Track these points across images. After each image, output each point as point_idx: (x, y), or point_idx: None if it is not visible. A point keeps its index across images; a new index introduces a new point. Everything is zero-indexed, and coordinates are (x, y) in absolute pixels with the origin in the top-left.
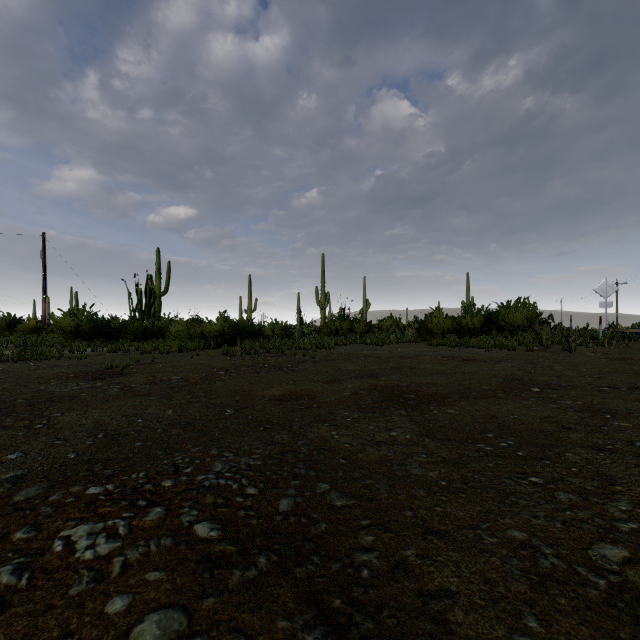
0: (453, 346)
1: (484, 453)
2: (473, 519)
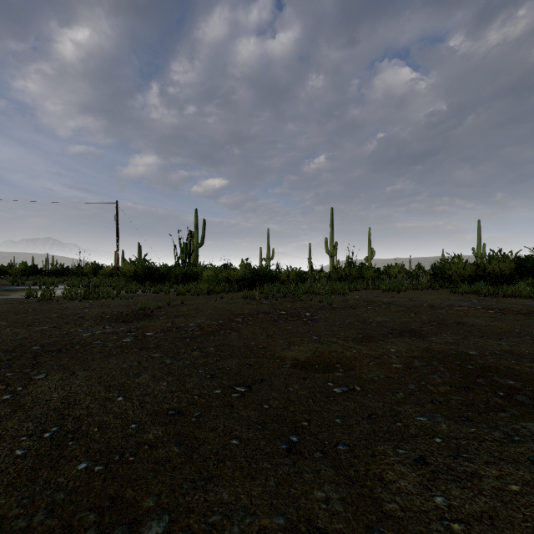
0: (486, 295)
1: None
2: None
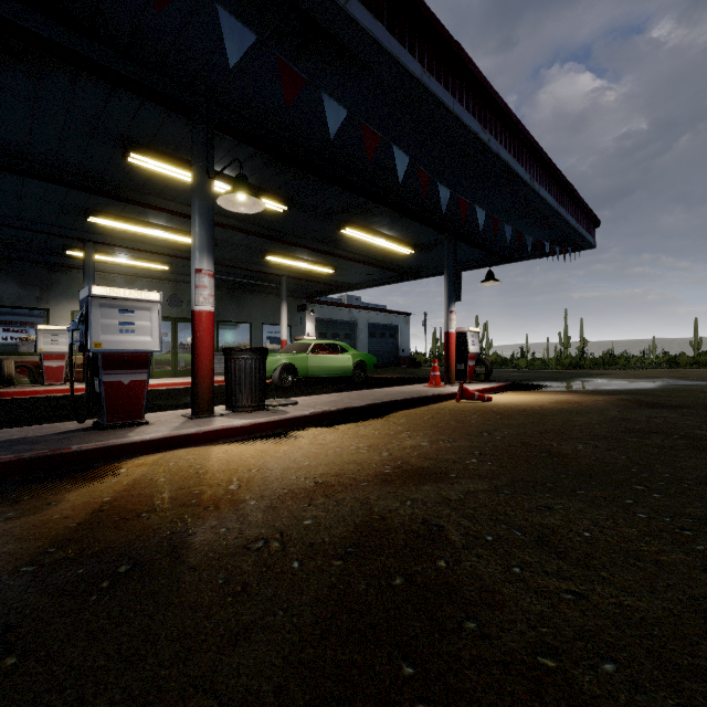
0: (696, 369)
1: None
2: None
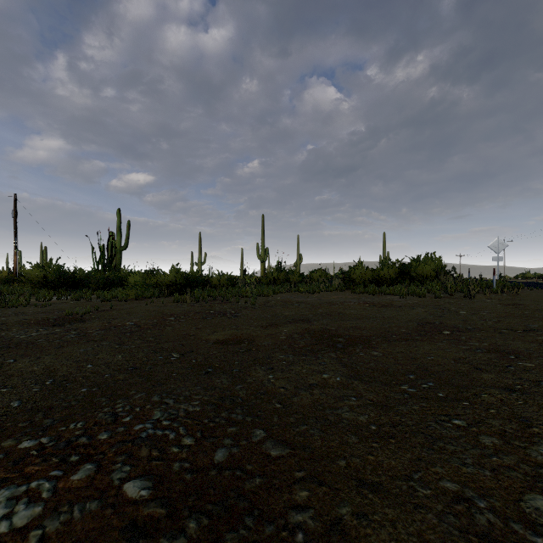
0: (373, 294)
1: (408, 395)
2: (405, 468)
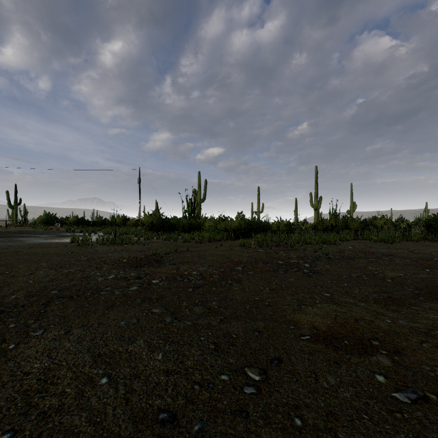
0: None
1: None
2: None
